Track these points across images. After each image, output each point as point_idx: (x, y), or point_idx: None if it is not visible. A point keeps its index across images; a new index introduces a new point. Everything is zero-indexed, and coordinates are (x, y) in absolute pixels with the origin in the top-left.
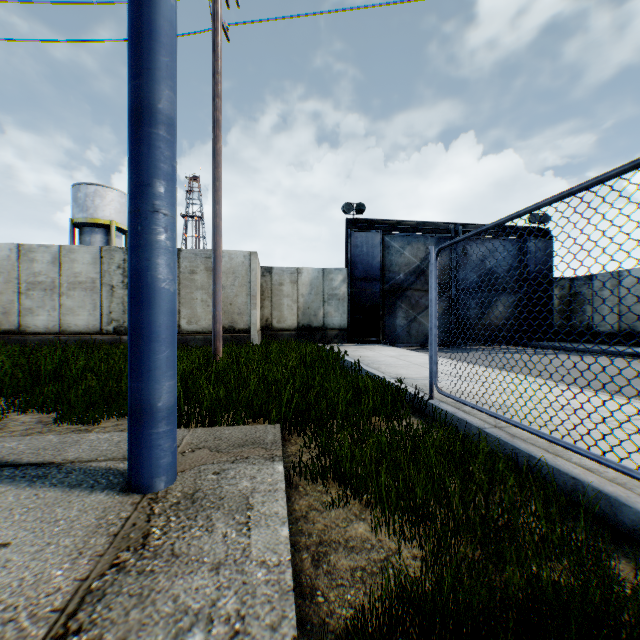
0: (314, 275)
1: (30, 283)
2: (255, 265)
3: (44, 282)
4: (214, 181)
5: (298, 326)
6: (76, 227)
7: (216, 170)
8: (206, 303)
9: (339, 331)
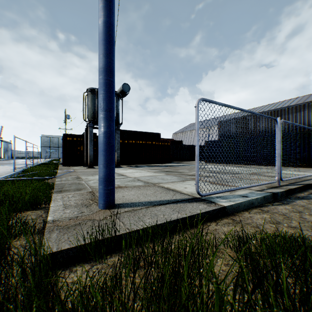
0: None
1: None
2: None
3: None
4: None
5: None
6: None
7: None
8: None
9: None
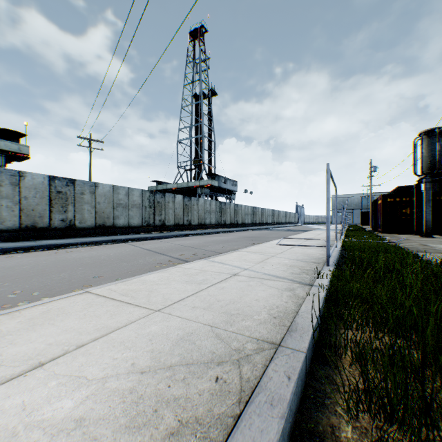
0: None
1: None
2: None
3: None
4: None
5: None
6: None
7: None
8: None
9: None
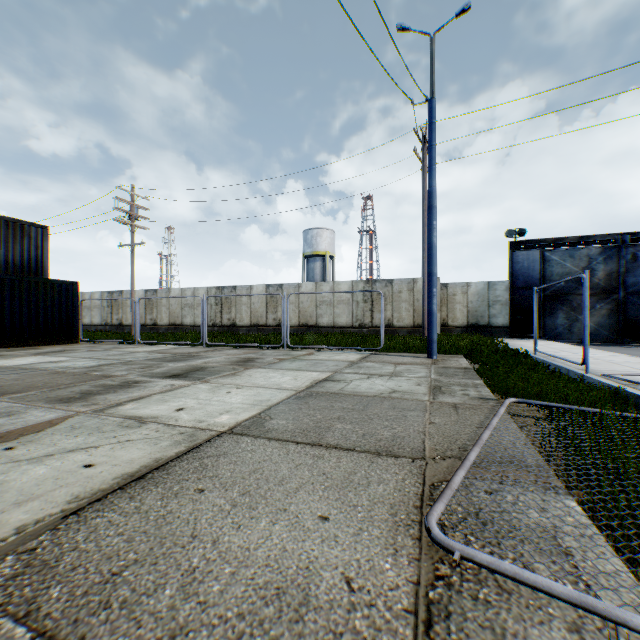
0: (480, 287)
1: (320, 301)
2: (438, 286)
3: (326, 301)
4: (423, 252)
5: (467, 324)
6: (304, 258)
7: (424, 247)
8: (408, 310)
9: (501, 328)
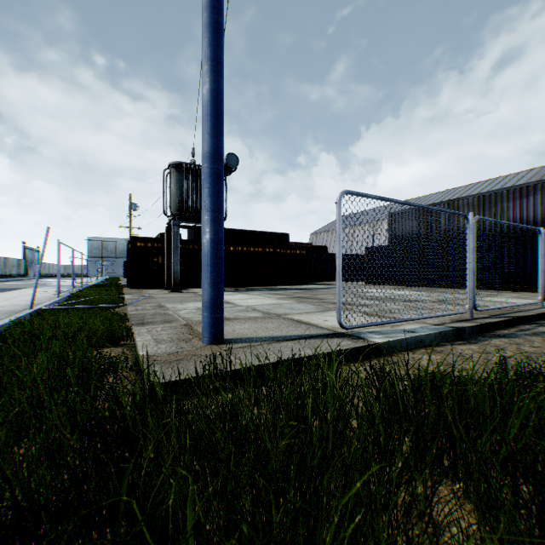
0: None
1: None
2: None
3: None
4: None
5: None
6: None
7: None
8: None
9: None
